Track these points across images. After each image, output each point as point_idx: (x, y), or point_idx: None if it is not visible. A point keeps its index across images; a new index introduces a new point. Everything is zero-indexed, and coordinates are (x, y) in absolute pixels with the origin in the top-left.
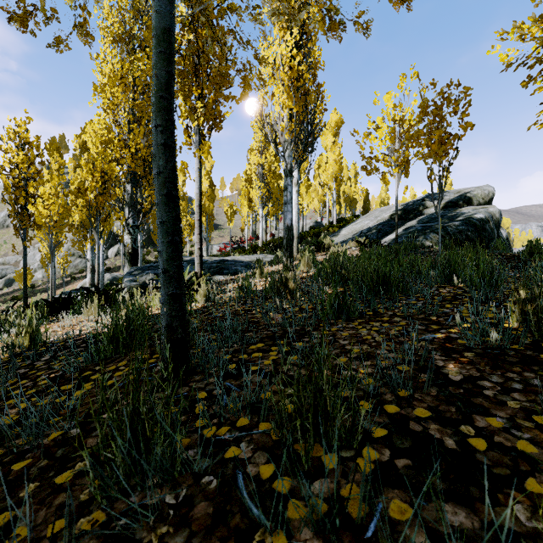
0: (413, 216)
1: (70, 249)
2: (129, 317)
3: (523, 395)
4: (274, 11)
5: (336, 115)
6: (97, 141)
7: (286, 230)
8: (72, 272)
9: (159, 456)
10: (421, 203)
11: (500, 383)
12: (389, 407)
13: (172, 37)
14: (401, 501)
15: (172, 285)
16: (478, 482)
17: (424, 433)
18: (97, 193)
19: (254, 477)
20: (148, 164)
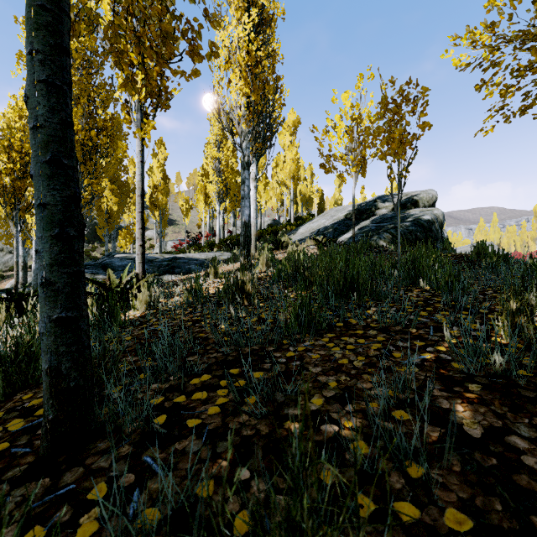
0: (366, 216)
1: None
2: (17, 343)
3: None
4: None
5: (293, 115)
6: (14, 114)
7: (243, 226)
8: (0, 270)
9: None
10: (373, 204)
11: (534, 439)
12: (404, 509)
13: None
14: None
15: (60, 304)
16: None
17: None
18: (16, 177)
19: None
20: (87, 148)
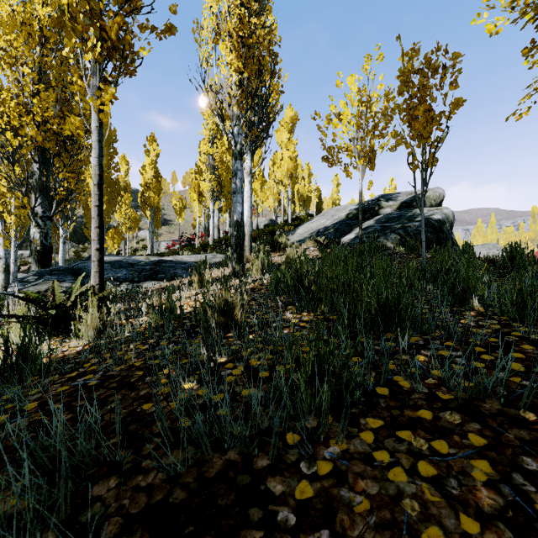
0: (369, 216)
1: None
2: None
3: None
4: None
5: (291, 111)
6: None
7: (235, 226)
8: None
9: None
10: (376, 202)
11: None
12: None
13: None
14: None
15: None
16: None
17: None
18: None
19: None
20: (61, 138)
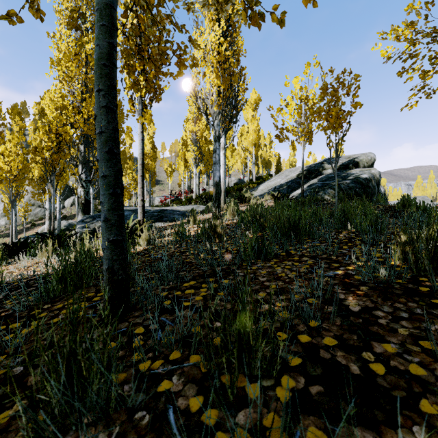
0: (315, 176)
1: (31, 200)
2: (76, 260)
3: (410, 323)
4: (205, 2)
5: (255, 94)
6: (52, 107)
7: (215, 185)
8: (32, 220)
9: (93, 395)
10: (321, 165)
11: (390, 312)
12: (302, 337)
13: (114, 13)
14: (316, 427)
15: (113, 232)
16: (381, 405)
17: (333, 361)
18: (53, 152)
19: (184, 410)
20: None
